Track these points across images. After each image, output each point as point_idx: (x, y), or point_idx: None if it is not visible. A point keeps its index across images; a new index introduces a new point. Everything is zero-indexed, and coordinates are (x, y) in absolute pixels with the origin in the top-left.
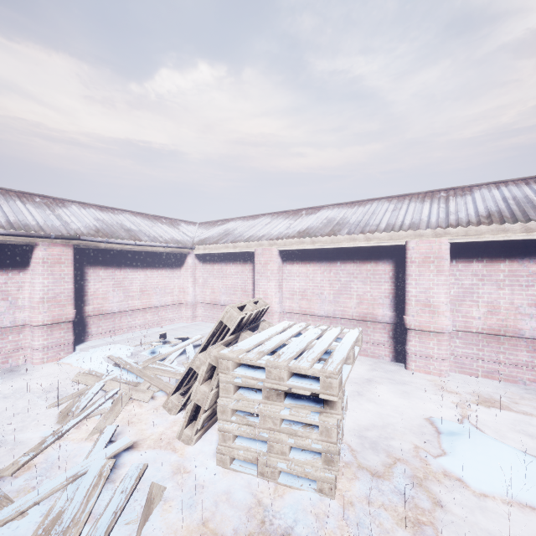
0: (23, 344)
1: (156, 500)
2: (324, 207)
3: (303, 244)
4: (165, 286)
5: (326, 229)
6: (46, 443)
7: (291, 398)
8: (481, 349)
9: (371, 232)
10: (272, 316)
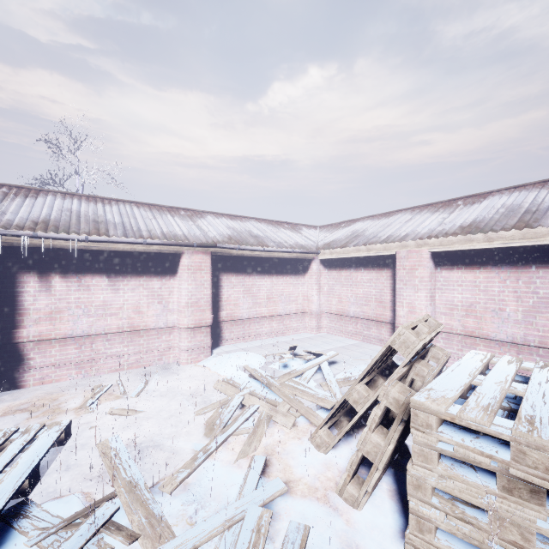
0: (173, 344)
1: None
2: (493, 192)
3: (471, 243)
4: (289, 294)
5: (509, 221)
6: (198, 460)
7: None
8: None
9: None
10: None
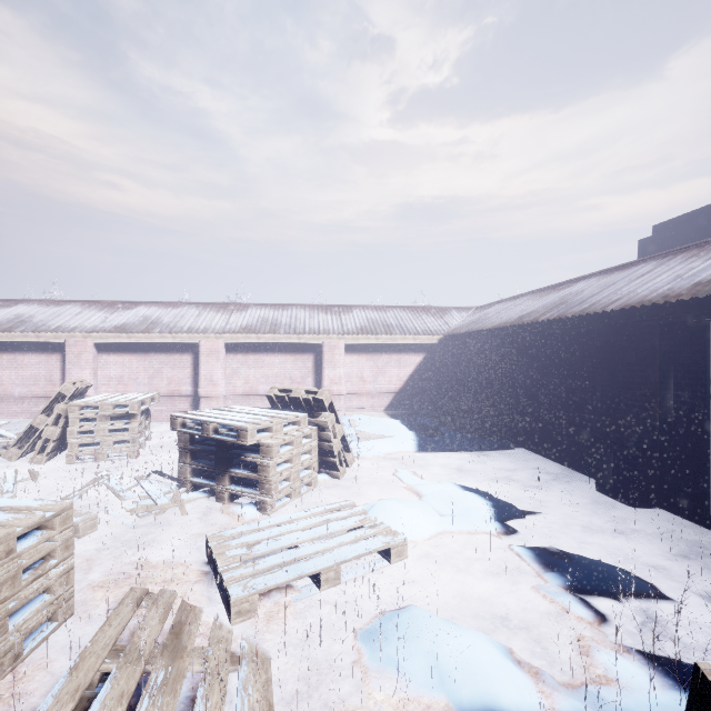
0: None
1: (35, 473)
2: (142, 303)
3: (120, 338)
4: None
5: (142, 327)
6: None
7: (114, 421)
8: (242, 404)
9: (177, 333)
10: None
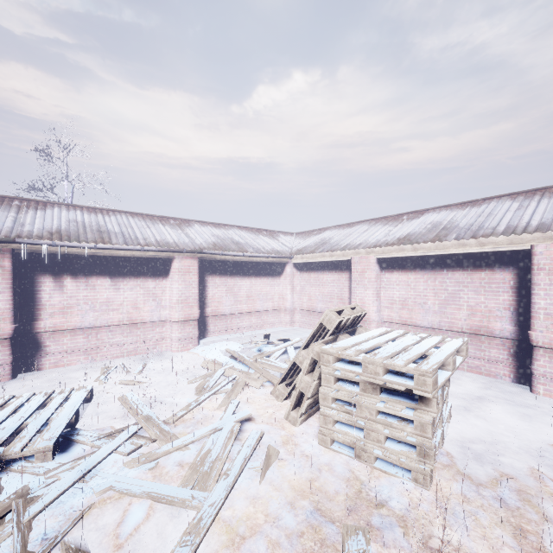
0: (165, 335)
1: (272, 457)
2: (429, 210)
3: (403, 252)
4: (267, 293)
5: (429, 235)
6: (191, 406)
7: (387, 393)
8: None
9: (485, 236)
10: (369, 325)
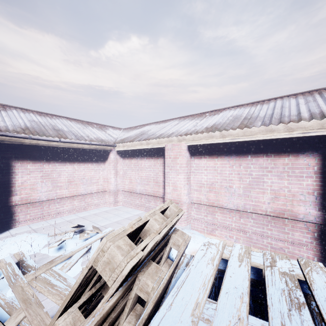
0: None
1: None
2: (225, 109)
3: (212, 139)
4: (91, 177)
5: (235, 123)
6: None
7: None
8: None
9: (294, 121)
10: (181, 207)
